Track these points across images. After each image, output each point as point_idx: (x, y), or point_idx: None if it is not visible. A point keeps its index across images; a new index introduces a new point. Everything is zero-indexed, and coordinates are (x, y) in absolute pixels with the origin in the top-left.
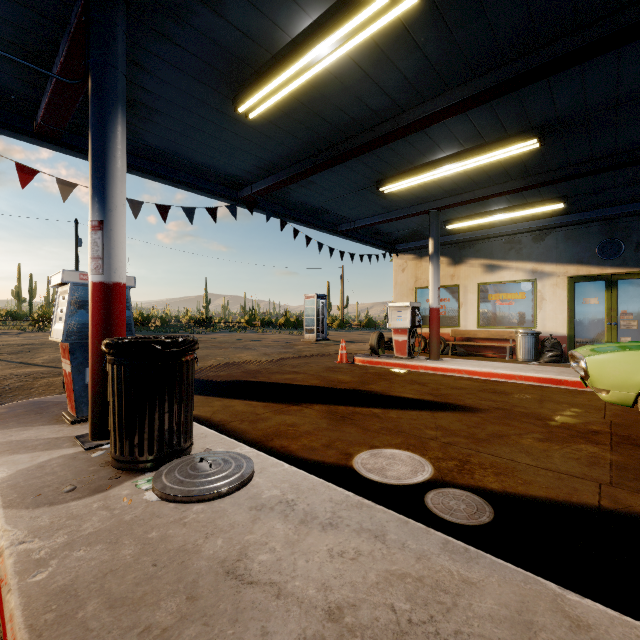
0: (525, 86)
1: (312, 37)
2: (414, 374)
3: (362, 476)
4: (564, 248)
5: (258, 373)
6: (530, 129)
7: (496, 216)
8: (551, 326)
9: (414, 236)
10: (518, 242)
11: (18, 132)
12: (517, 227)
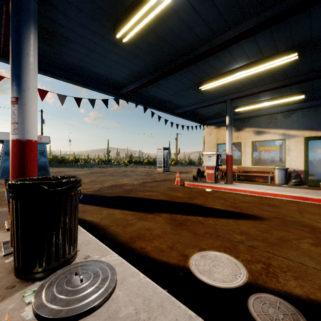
0: (297, 14)
1: None
2: (219, 192)
3: (197, 278)
4: (302, 121)
5: (131, 191)
6: (292, 47)
7: (264, 103)
8: (294, 165)
9: (216, 116)
10: (275, 118)
11: None
12: (274, 110)
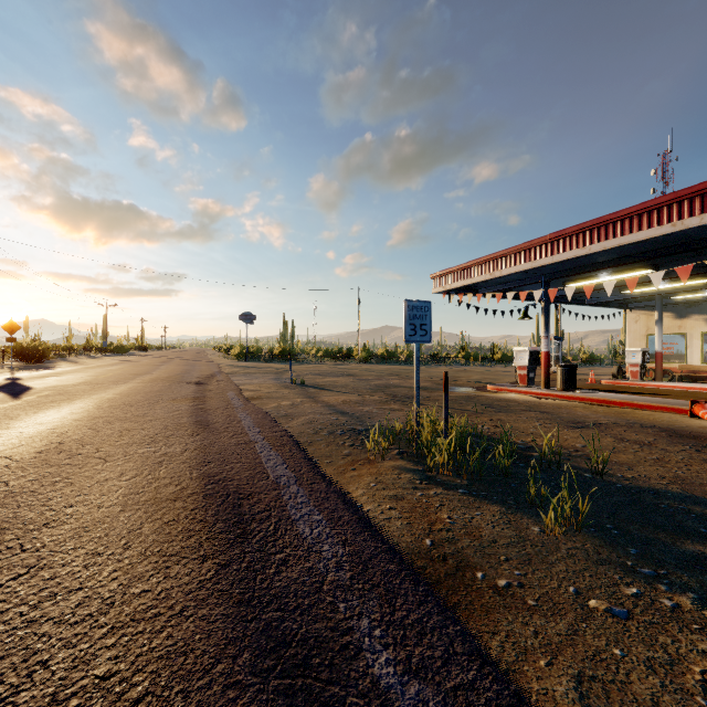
0: (691, 276)
1: (602, 276)
2: (643, 388)
3: None
4: None
5: None
6: (706, 275)
7: None
8: None
9: (645, 300)
10: None
11: (475, 296)
12: None
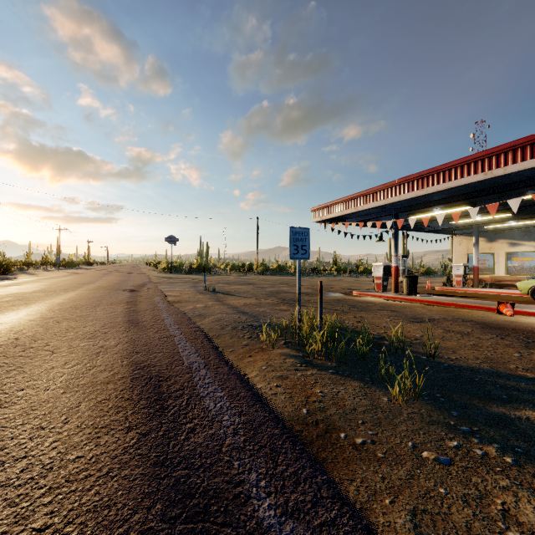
0: (498, 211)
1: (436, 210)
2: (465, 292)
3: None
4: None
5: None
6: (508, 211)
7: (510, 224)
8: None
9: (466, 228)
10: (529, 232)
11: (344, 224)
12: (528, 225)
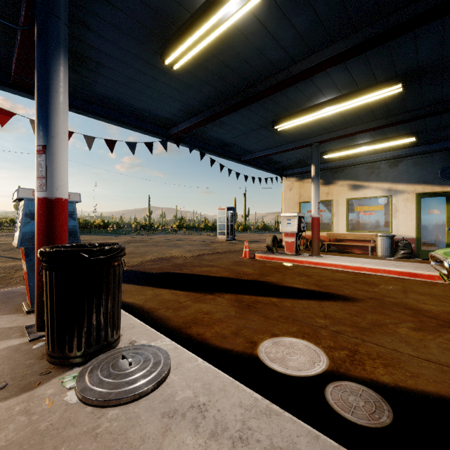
0: (397, 37)
1: None
2: (301, 267)
3: (266, 366)
4: (413, 172)
5: (183, 266)
6: (395, 77)
7: (362, 148)
8: (403, 231)
9: (299, 164)
10: (377, 168)
11: None
12: (377, 156)
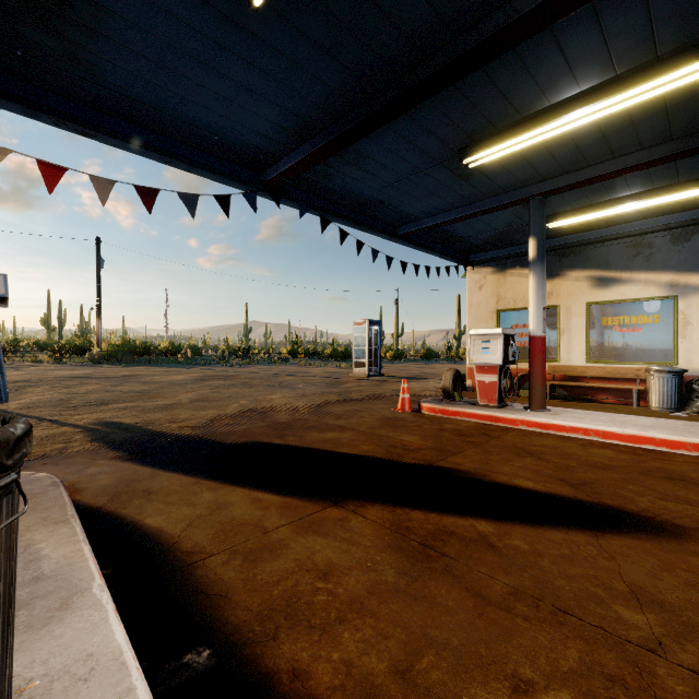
0: None
1: None
2: (513, 434)
3: None
4: None
5: (288, 428)
6: None
7: (625, 205)
8: None
9: (497, 242)
10: (648, 245)
11: None
12: (647, 224)
